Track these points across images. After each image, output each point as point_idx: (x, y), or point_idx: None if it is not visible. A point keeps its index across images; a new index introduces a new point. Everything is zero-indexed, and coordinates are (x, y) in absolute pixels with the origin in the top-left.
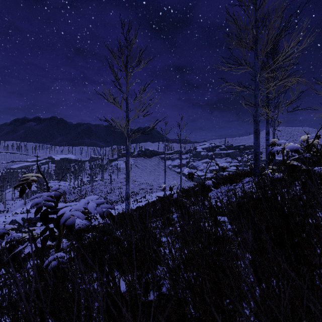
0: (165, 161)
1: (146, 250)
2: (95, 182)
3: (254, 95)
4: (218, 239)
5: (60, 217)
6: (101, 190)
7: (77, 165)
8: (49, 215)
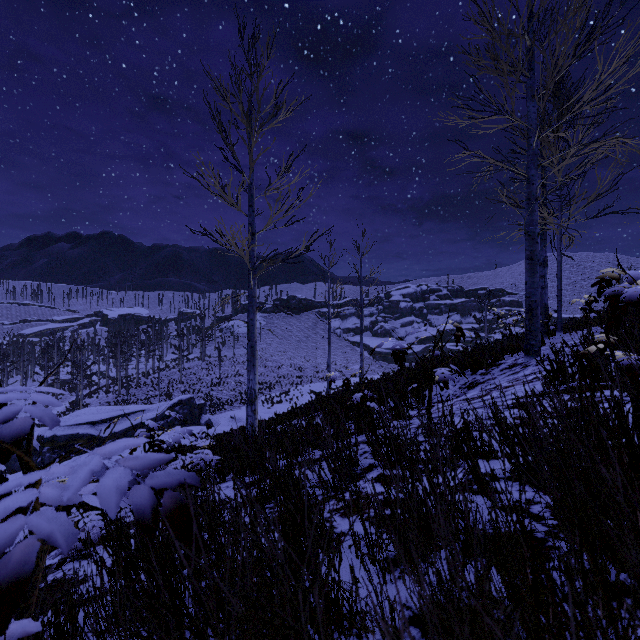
0: (329, 321)
1: (303, 624)
2: (189, 363)
3: (527, 178)
4: (590, 635)
5: (7, 518)
6: (200, 379)
7: (153, 329)
8: (93, 431)
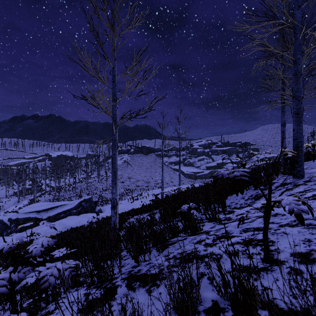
0: (162, 158)
1: None
2: (91, 179)
3: (295, 60)
4: None
5: None
6: (96, 187)
7: (73, 162)
8: (38, 215)
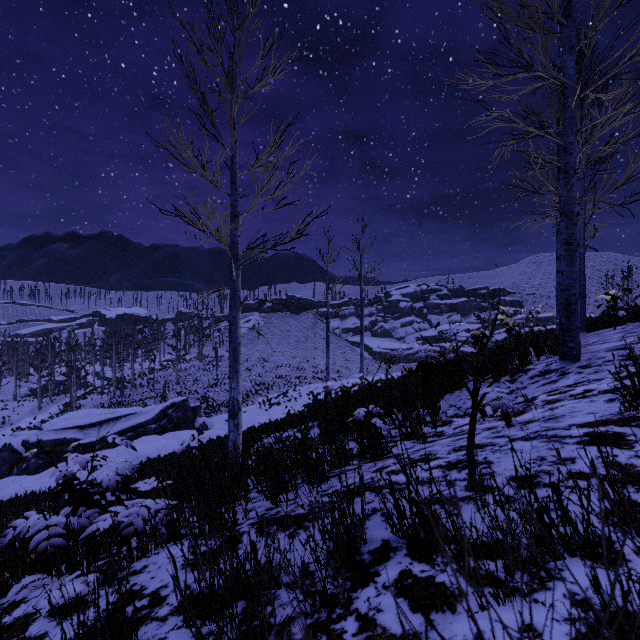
0: (328, 321)
1: None
2: (186, 364)
3: (564, 146)
4: None
5: None
6: (196, 380)
7: (149, 329)
8: (81, 435)
